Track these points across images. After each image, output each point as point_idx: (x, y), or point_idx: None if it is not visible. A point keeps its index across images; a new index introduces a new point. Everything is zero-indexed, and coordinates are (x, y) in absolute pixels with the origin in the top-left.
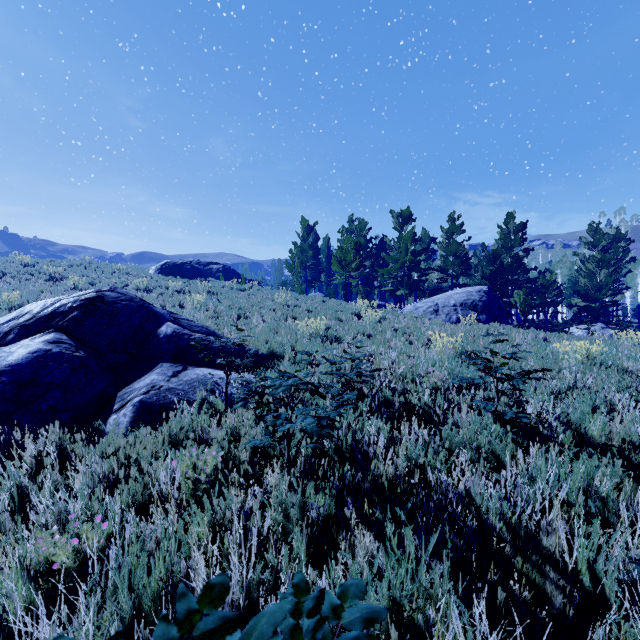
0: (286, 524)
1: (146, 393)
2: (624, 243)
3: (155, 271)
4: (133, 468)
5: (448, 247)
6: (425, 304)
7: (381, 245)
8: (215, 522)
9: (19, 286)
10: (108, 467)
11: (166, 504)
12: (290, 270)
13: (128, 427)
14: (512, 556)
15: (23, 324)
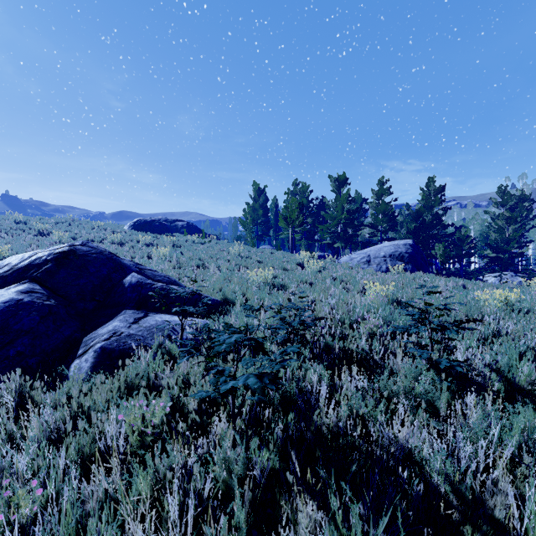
0: (229, 480)
1: (107, 339)
2: (528, 203)
3: (129, 227)
4: (81, 421)
5: (378, 206)
6: (359, 255)
7: (321, 205)
8: (158, 479)
9: (11, 240)
10: (61, 416)
11: (110, 460)
12: (243, 226)
13: (88, 372)
14: (460, 523)
15: (1, 275)
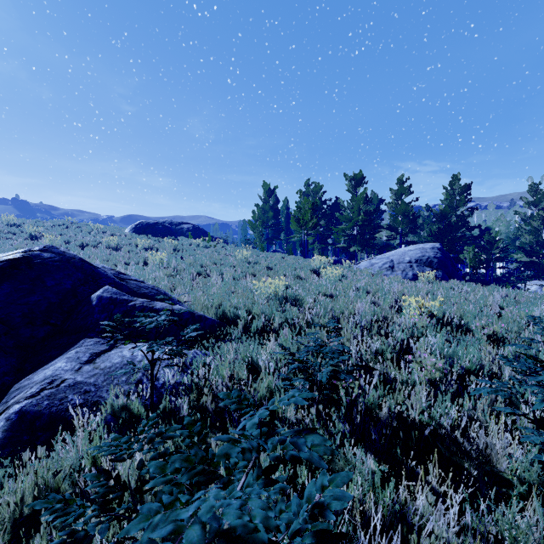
0: None
1: (34, 395)
2: None
3: (130, 230)
4: None
5: (397, 207)
6: (380, 260)
7: (334, 206)
8: None
9: None
10: None
11: None
12: (253, 229)
13: None
14: None
15: None
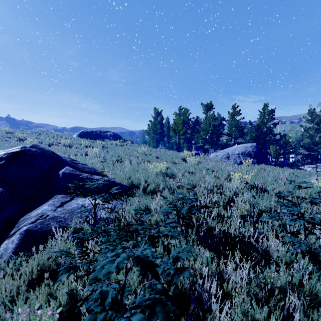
0: None
1: (33, 222)
2: None
3: (76, 136)
4: None
5: (232, 122)
6: (221, 153)
7: (196, 122)
8: None
9: (0, 144)
10: None
11: None
12: (148, 135)
13: (11, 253)
14: None
15: None
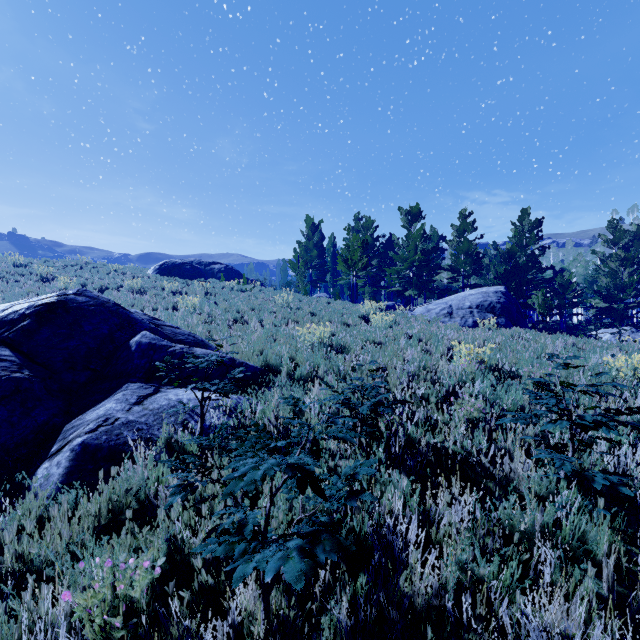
0: None
1: (93, 431)
2: None
3: (153, 271)
4: None
5: (459, 245)
6: (437, 306)
7: (388, 244)
8: None
9: (6, 287)
10: None
11: None
12: (294, 270)
13: (58, 483)
14: None
15: None
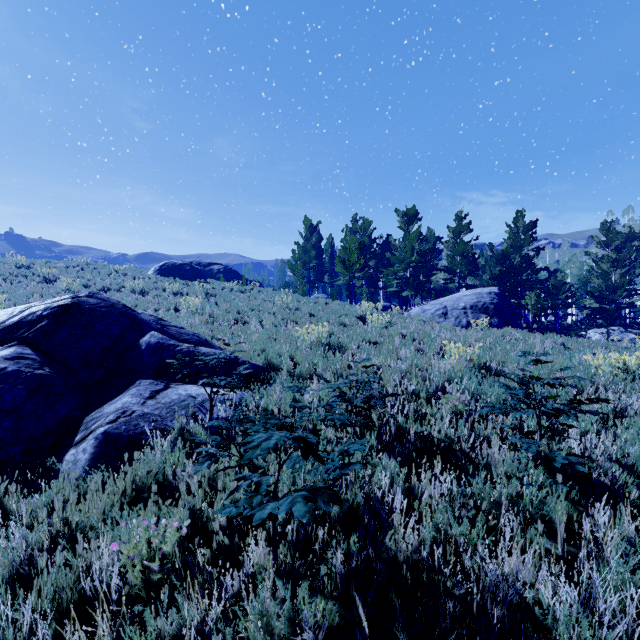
0: None
1: (113, 421)
2: (638, 242)
3: (154, 272)
4: (59, 553)
5: (455, 247)
6: (433, 306)
7: (386, 245)
8: None
9: (10, 288)
10: (38, 539)
11: (95, 616)
12: (292, 271)
13: (86, 467)
14: None
15: None
